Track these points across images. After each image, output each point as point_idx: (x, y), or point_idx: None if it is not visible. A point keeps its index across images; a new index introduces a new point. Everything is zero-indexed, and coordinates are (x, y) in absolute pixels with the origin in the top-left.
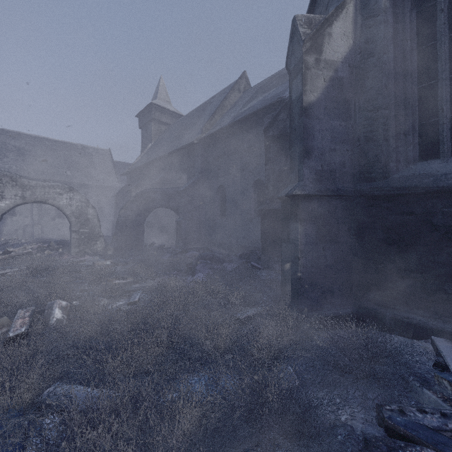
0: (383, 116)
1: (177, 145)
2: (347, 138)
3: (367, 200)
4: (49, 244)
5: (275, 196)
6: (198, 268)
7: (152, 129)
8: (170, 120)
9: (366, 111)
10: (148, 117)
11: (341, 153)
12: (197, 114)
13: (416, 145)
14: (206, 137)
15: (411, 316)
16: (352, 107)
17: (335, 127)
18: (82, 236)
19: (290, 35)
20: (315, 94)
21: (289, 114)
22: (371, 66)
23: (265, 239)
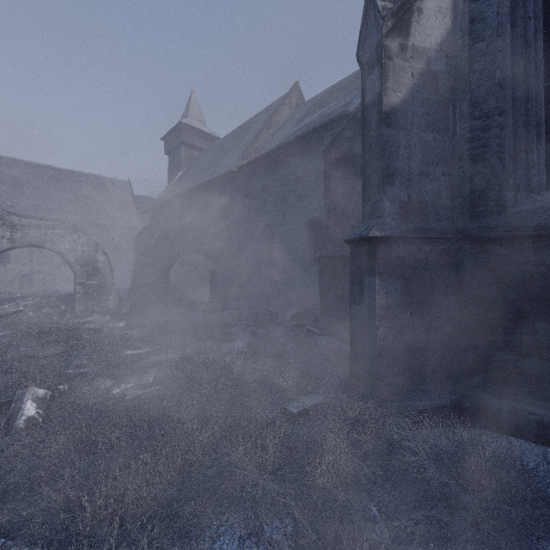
0: (496, 125)
1: (212, 174)
2: (443, 157)
3: (474, 245)
4: (48, 300)
5: (338, 239)
6: (237, 334)
7: (182, 155)
8: (204, 144)
9: (471, 118)
10: (177, 140)
11: (435, 178)
12: (237, 135)
13: (542, 166)
14: (248, 164)
15: (539, 412)
16: (451, 114)
17: (426, 141)
18: (90, 289)
19: (363, 13)
20: (399, 94)
21: (362, 125)
22: (478, 54)
23: (325, 295)
